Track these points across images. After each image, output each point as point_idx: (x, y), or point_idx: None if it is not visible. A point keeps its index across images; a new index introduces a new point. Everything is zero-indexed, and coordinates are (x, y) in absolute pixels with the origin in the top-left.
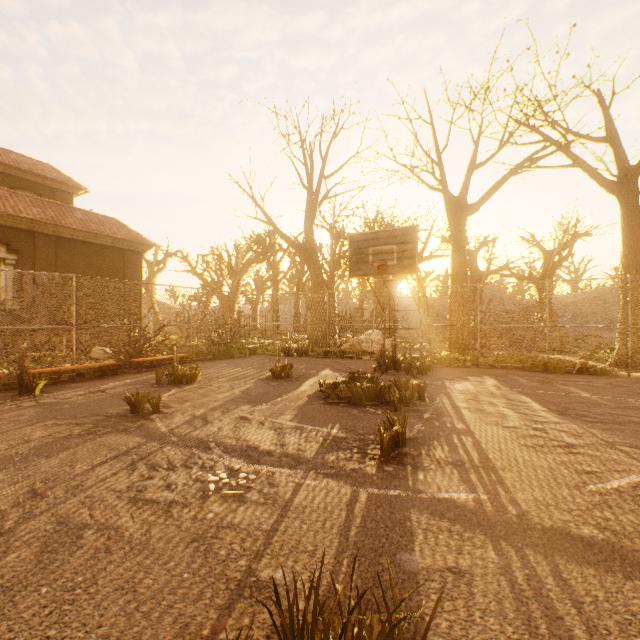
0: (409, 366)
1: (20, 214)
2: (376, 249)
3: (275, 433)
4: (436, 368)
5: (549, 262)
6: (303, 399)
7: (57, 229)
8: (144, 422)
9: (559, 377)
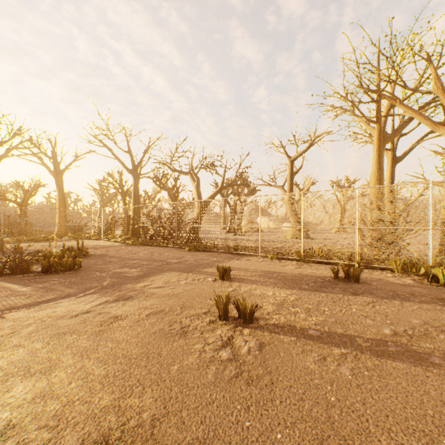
0: None
1: None
2: None
3: None
4: None
5: (27, 195)
6: None
7: None
8: None
9: (41, 242)
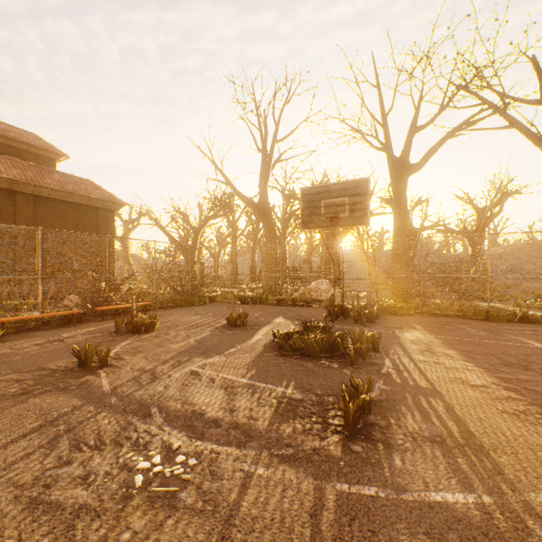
0: (358, 315)
1: (0, 174)
2: (328, 202)
3: (225, 393)
4: (382, 316)
5: (481, 218)
6: (257, 350)
7: (35, 189)
8: (89, 378)
9: (503, 325)
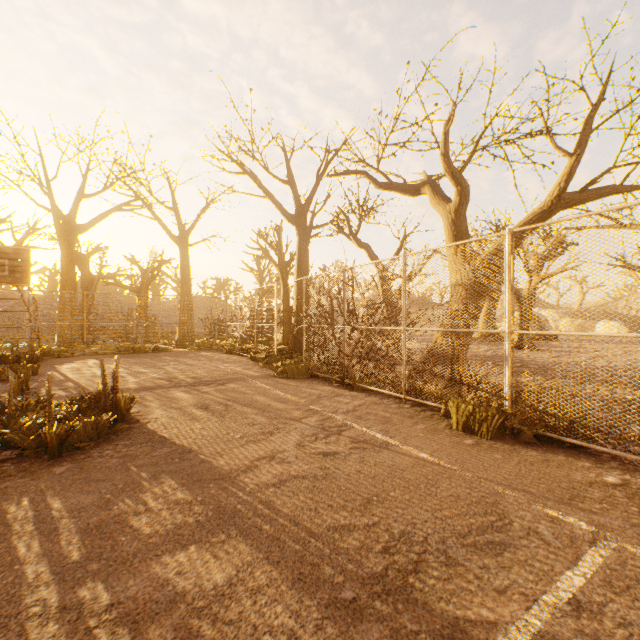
0: (19, 358)
1: None
2: None
3: None
4: (46, 359)
5: (146, 278)
6: None
7: None
8: None
9: (141, 355)
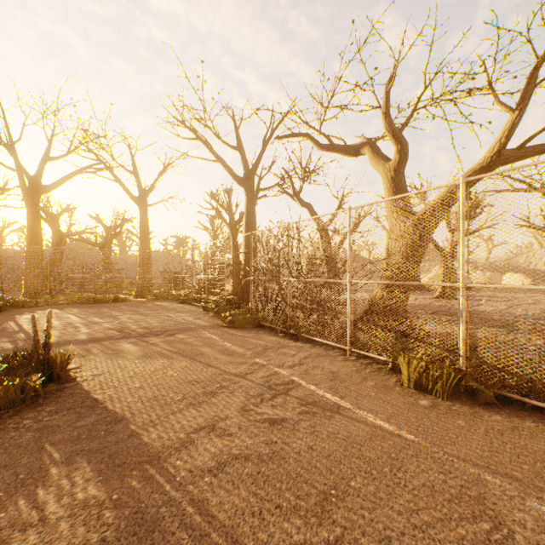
0: None
1: None
2: None
3: None
4: (10, 309)
5: (110, 234)
6: None
7: None
8: None
9: (101, 305)
